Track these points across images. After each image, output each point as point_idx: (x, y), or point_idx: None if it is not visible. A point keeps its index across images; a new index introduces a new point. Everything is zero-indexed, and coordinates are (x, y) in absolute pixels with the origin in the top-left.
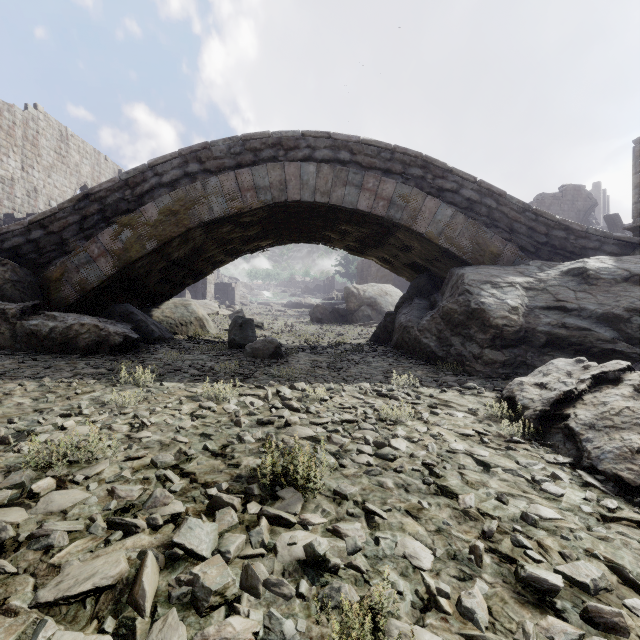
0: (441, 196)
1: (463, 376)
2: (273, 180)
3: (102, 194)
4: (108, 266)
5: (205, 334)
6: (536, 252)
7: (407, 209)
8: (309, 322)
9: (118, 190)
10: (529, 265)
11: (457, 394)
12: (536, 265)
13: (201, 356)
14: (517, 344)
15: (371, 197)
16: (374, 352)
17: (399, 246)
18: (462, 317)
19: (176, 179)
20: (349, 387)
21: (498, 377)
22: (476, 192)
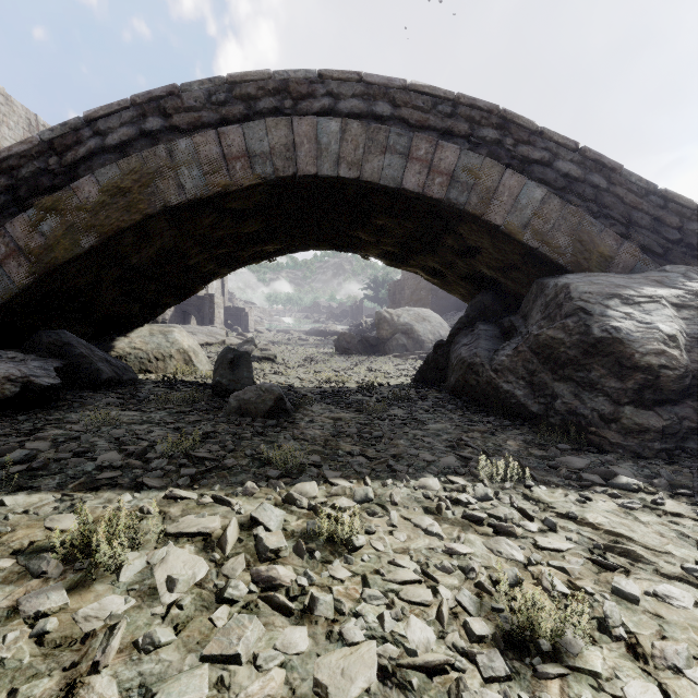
0: (526, 170)
1: (591, 453)
2: (275, 143)
3: (13, 162)
4: (21, 272)
5: (190, 372)
6: (665, 254)
7: (476, 189)
8: (334, 353)
9: (38, 156)
10: (666, 271)
11: (616, 507)
12: (679, 271)
13: (155, 414)
14: (679, 398)
15: (423, 170)
16: (425, 401)
17: (457, 250)
18: (574, 351)
19: (127, 140)
20: (402, 490)
21: (654, 456)
22: (578, 165)
